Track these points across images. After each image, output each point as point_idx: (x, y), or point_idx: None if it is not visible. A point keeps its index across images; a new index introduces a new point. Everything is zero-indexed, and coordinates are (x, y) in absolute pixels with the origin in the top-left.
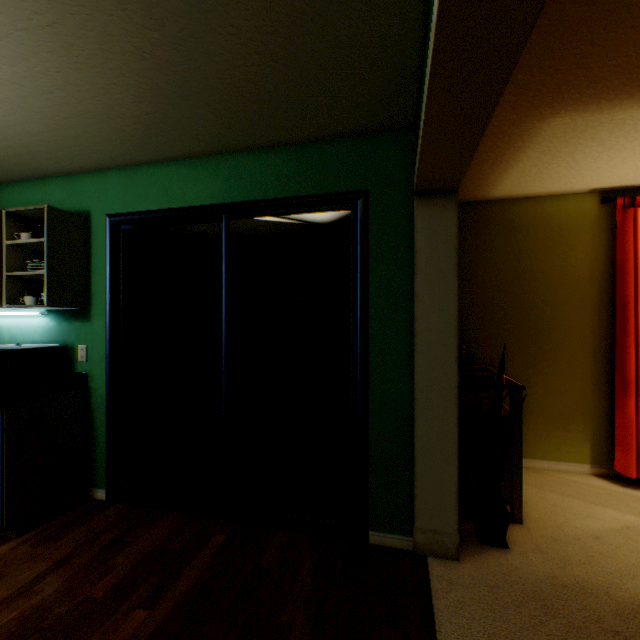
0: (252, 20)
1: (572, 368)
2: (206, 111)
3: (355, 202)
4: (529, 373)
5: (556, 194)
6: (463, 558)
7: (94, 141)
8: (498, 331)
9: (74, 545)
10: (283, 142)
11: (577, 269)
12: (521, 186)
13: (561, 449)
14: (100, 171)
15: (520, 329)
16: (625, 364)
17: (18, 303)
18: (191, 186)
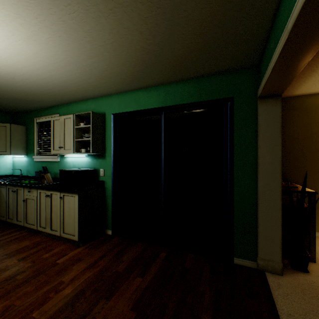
0: (192, 31)
1: None
2: (161, 68)
3: (226, 103)
4: (316, 186)
5: None
6: (284, 274)
7: (111, 84)
8: (297, 164)
9: (105, 251)
10: (191, 77)
11: None
12: (312, 88)
13: None
14: (109, 95)
15: (310, 163)
16: None
17: (79, 151)
18: (148, 100)
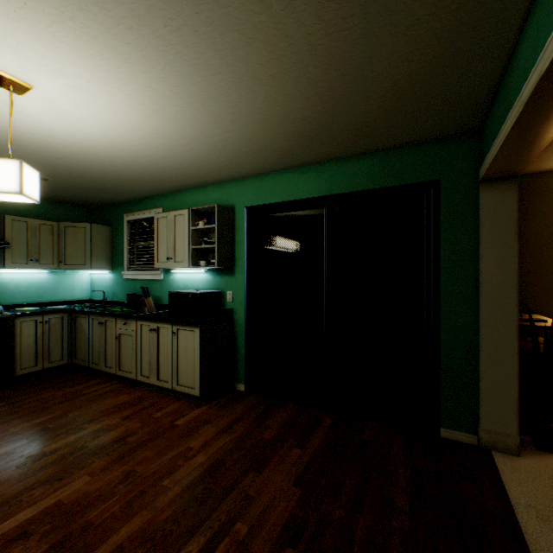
0: (380, 93)
1: None
2: (327, 140)
3: (428, 189)
4: None
5: None
6: (522, 455)
7: (248, 163)
8: (549, 284)
9: (240, 412)
10: (372, 151)
11: None
12: None
13: None
14: (240, 179)
15: None
16: None
17: (196, 265)
18: (303, 185)
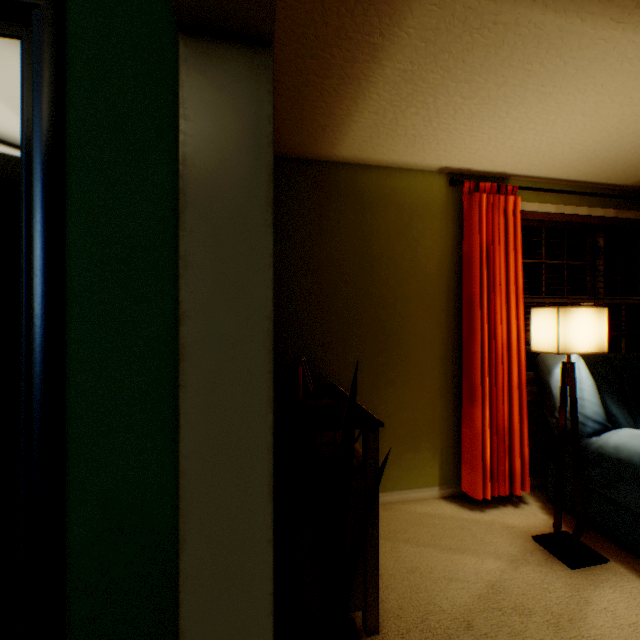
0: None
1: (423, 376)
2: None
3: (29, 17)
4: (380, 386)
5: (407, 168)
6: None
7: None
8: (346, 334)
9: None
10: None
11: (427, 260)
12: (373, 143)
13: (412, 474)
14: None
15: (370, 331)
16: (473, 370)
17: None
18: None
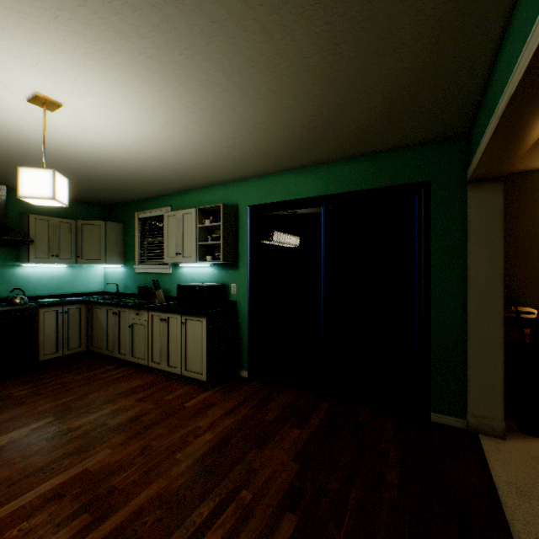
0: (372, 104)
1: None
2: (324, 145)
3: (419, 189)
4: None
5: None
6: (508, 439)
7: (251, 166)
8: (538, 278)
9: (243, 396)
10: (366, 153)
11: None
12: None
13: None
14: (244, 180)
15: None
16: None
17: (202, 259)
18: (302, 185)
